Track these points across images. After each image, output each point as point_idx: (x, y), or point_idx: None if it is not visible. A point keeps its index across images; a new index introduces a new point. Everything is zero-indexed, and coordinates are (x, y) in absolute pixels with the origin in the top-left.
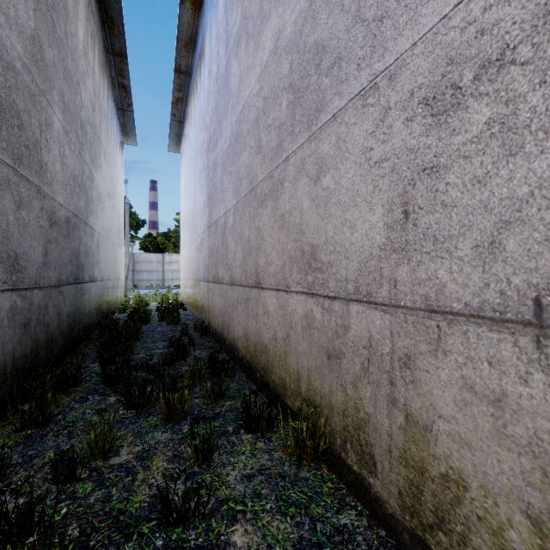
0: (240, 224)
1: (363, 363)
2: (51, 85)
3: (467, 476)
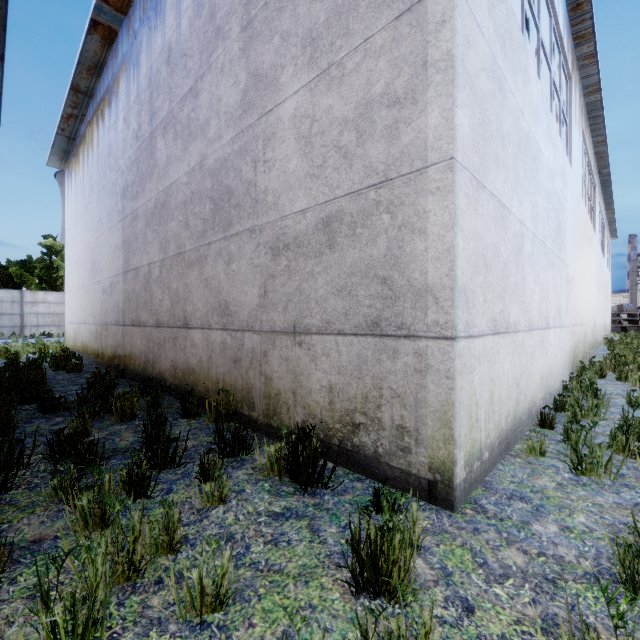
0: (168, 277)
1: (250, 360)
2: None
3: (281, 390)
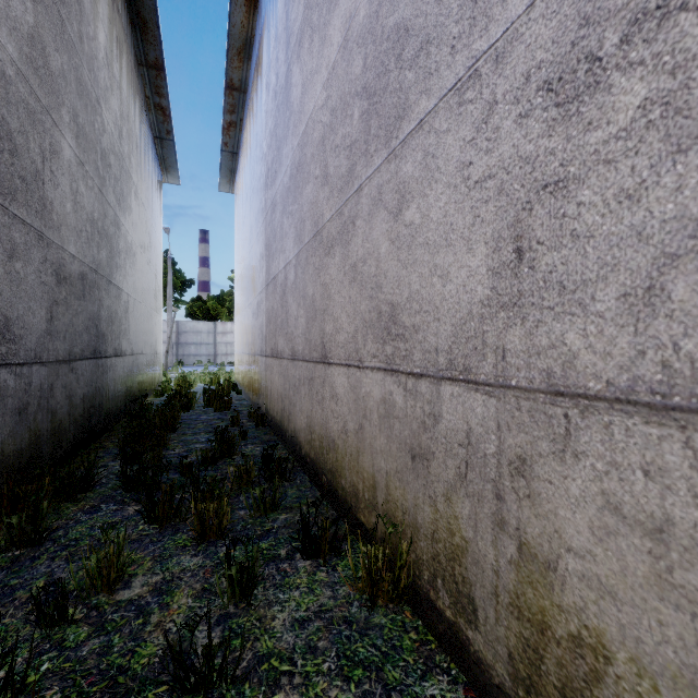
0: (302, 280)
1: (460, 467)
2: (58, 101)
3: (609, 642)
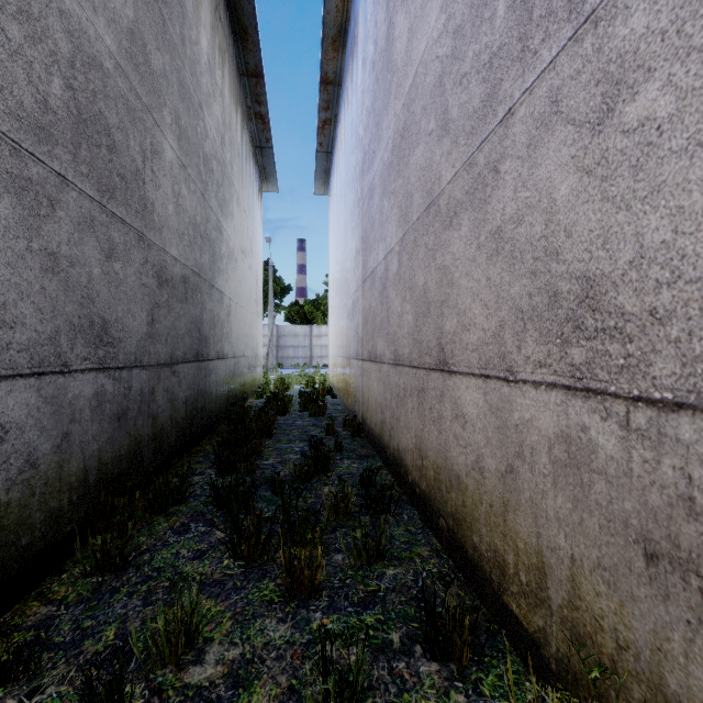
0: (409, 268)
1: None
2: (160, 101)
3: None
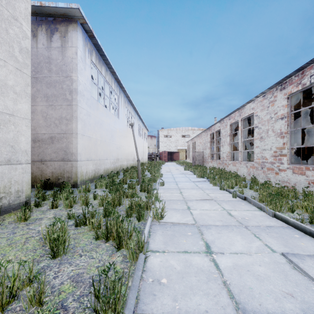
0: None
1: None
2: None
3: (37, 175)
